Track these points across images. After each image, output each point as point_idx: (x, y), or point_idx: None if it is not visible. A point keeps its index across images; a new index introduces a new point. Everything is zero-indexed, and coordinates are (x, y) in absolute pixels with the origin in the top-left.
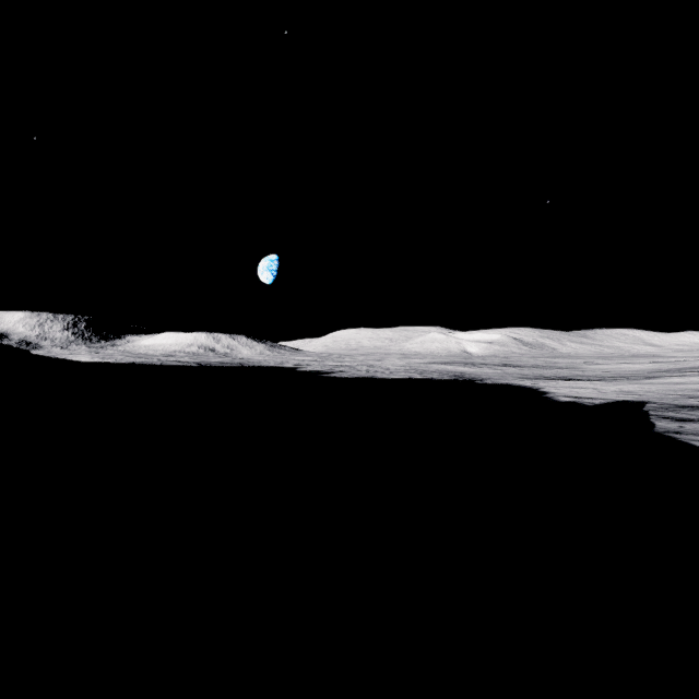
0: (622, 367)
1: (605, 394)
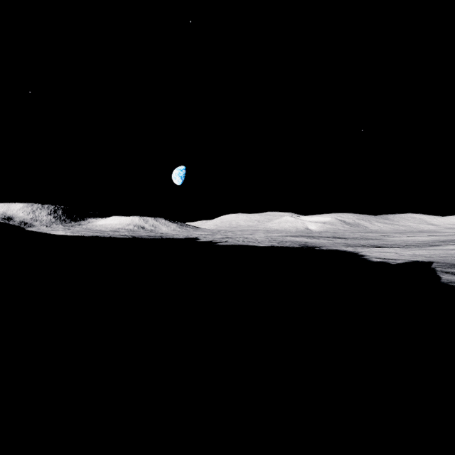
0: (413, 239)
1: (404, 257)
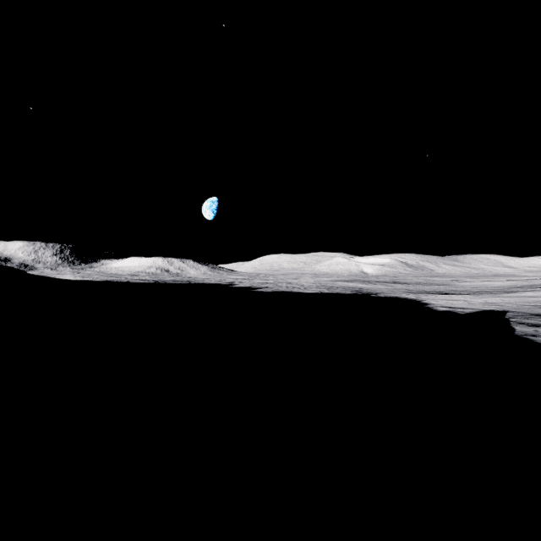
0: (486, 284)
1: (474, 305)
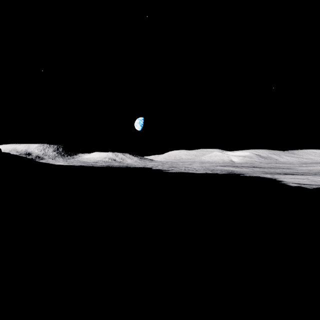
0: (318, 168)
1: (316, 182)
